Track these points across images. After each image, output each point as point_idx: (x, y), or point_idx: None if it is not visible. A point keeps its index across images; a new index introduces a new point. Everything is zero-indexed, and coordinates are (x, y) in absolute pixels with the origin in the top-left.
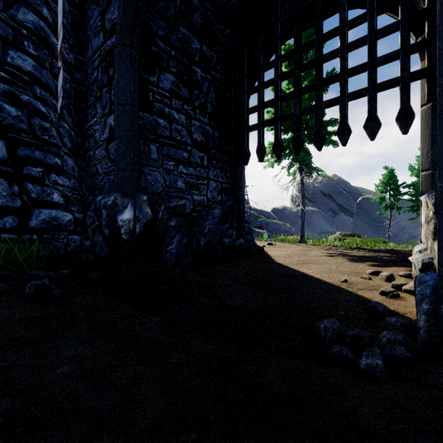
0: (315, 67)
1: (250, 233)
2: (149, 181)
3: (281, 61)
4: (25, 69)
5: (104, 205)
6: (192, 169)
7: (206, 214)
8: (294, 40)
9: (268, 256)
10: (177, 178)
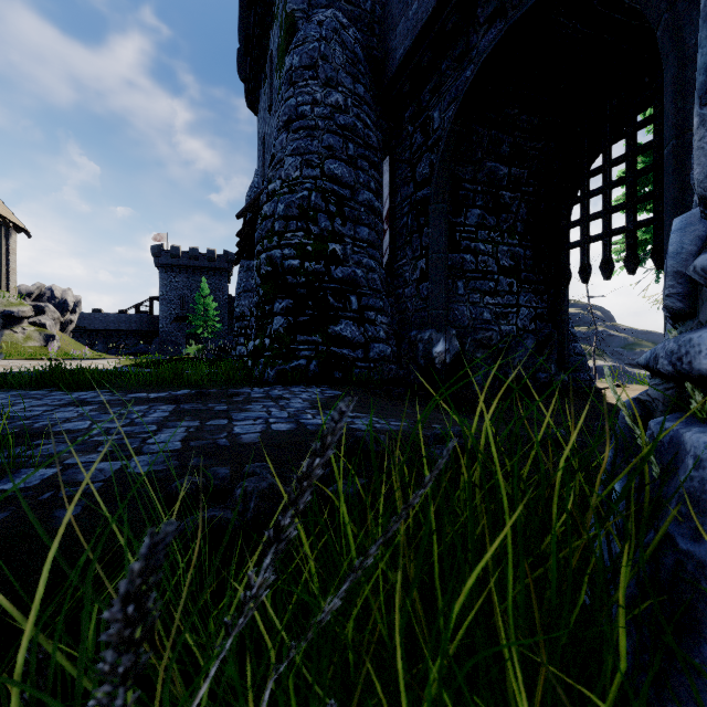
0: (654, 173)
1: (584, 370)
2: (457, 316)
3: (610, 167)
4: (364, 239)
5: (421, 339)
6: (498, 299)
7: (515, 345)
8: (626, 143)
9: (601, 397)
10: (483, 310)
